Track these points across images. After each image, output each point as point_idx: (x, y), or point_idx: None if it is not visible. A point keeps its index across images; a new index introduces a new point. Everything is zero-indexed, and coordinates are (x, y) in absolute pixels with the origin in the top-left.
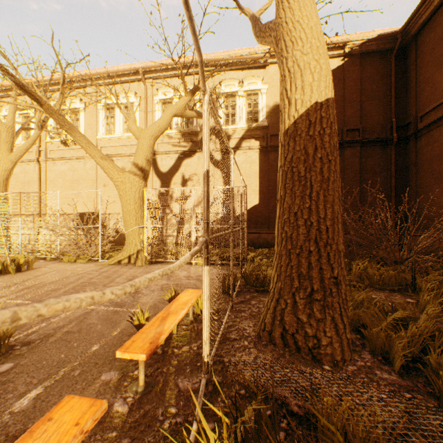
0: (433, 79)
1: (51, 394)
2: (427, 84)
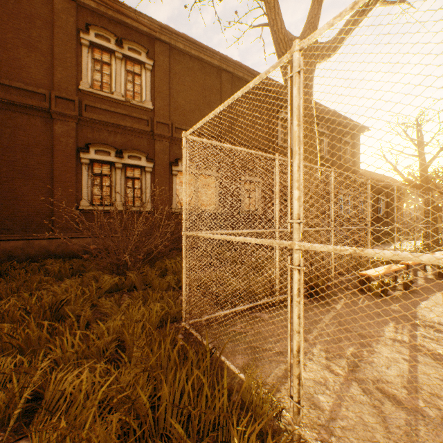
0: (18, 53)
1: (437, 287)
2: (4, 49)
